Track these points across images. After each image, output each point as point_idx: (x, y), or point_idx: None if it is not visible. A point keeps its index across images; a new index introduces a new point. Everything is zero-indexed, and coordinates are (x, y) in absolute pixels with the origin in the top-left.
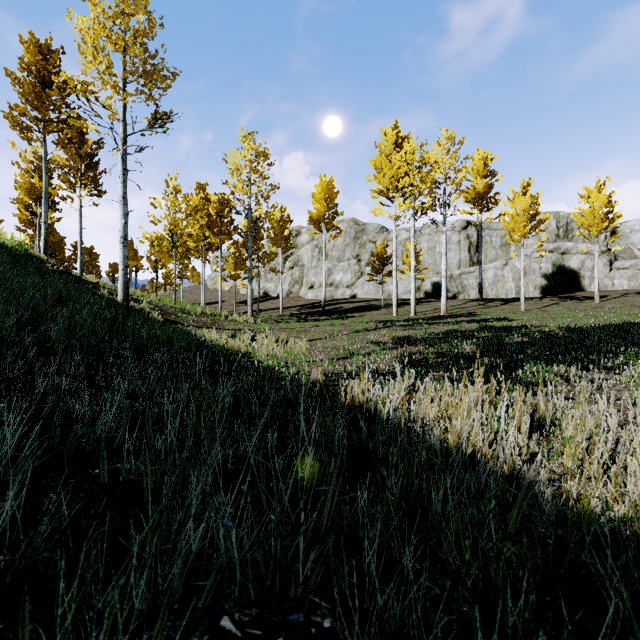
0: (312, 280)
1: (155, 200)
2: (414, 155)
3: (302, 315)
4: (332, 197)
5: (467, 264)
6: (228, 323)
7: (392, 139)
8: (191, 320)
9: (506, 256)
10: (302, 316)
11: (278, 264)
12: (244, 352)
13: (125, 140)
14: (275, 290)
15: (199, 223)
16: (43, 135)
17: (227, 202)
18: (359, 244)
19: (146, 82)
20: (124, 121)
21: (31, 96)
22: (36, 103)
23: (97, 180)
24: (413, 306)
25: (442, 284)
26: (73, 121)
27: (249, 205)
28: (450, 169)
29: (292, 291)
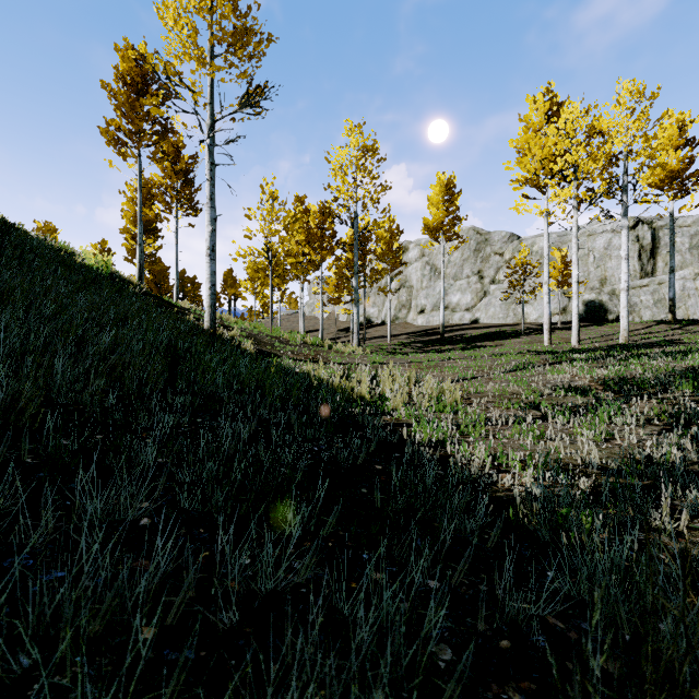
0: (422, 303)
1: (249, 210)
2: (580, 122)
3: (417, 344)
4: (453, 198)
5: (636, 275)
6: (333, 355)
7: (544, 107)
8: (290, 351)
9: (698, 262)
10: (418, 345)
11: (385, 284)
12: (372, 405)
13: (212, 127)
14: (378, 316)
15: (298, 234)
16: (137, 150)
17: (329, 211)
18: (481, 258)
19: (236, 48)
20: (211, 103)
21: (125, 107)
22: (131, 115)
23: (193, 198)
24: (575, 332)
25: (621, 300)
26: (155, 110)
27: (355, 212)
28: (635, 136)
29: (398, 316)
